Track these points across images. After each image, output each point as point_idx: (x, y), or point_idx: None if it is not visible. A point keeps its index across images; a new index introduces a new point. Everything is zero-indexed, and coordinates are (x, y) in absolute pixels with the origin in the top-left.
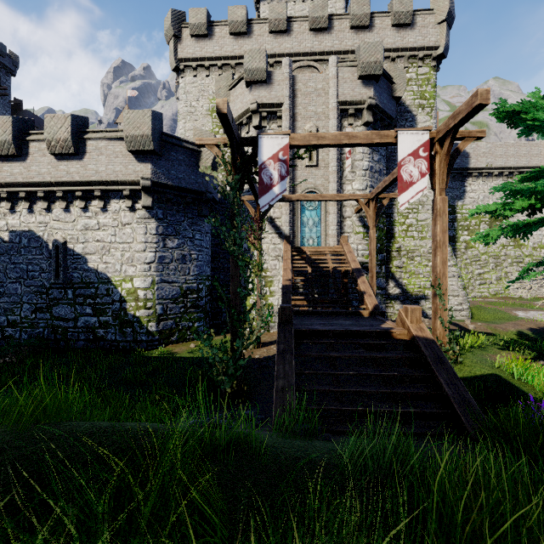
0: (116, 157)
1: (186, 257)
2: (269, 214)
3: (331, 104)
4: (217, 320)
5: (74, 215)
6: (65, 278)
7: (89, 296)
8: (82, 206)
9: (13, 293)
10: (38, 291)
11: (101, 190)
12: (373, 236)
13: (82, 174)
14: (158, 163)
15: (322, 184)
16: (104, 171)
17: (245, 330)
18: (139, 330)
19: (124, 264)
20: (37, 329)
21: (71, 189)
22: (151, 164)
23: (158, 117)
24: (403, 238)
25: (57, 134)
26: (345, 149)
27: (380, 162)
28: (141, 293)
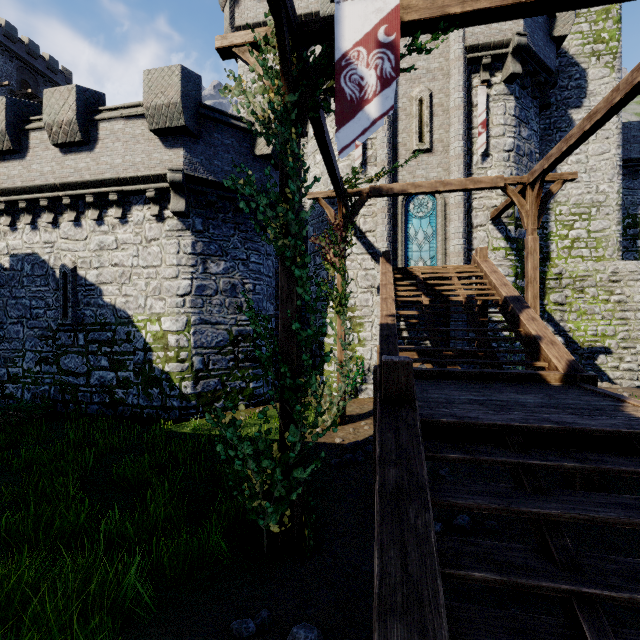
0: (136, 143)
1: (237, 287)
2: (358, 226)
3: (453, 52)
4: None
5: (86, 230)
6: (74, 317)
7: (105, 342)
8: (94, 217)
9: (14, 338)
10: (43, 334)
11: (118, 193)
12: (533, 246)
13: (94, 171)
14: (194, 149)
15: (439, 176)
16: (120, 164)
17: (307, 408)
18: (169, 391)
19: (149, 297)
20: (42, 386)
21: (80, 194)
22: (184, 149)
23: (193, 79)
24: (564, 259)
25: (59, 115)
26: (475, 120)
27: (530, 141)
28: (172, 339)
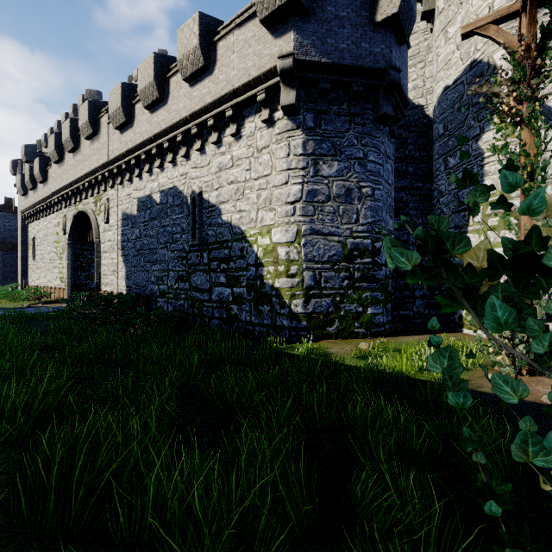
0: (248, 48)
1: (352, 192)
2: None
3: None
4: (404, 310)
5: (209, 156)
6: (200, 238)
7: (223, 259)
8: (214, 140)
9: (162, 260)
10: (180, 256)
11: (233, 108)
12: None
13: (213, 93)
14: (305, 29)
15: None
16: (234, 76)
17: None
18: (279, 309)
19: (260, 210)
20: (179, 301)
21: (204, 119)
22: (294, 32)
23: None
24: None
25: (186, 47)
26: None
27: None
28: (281, 251)
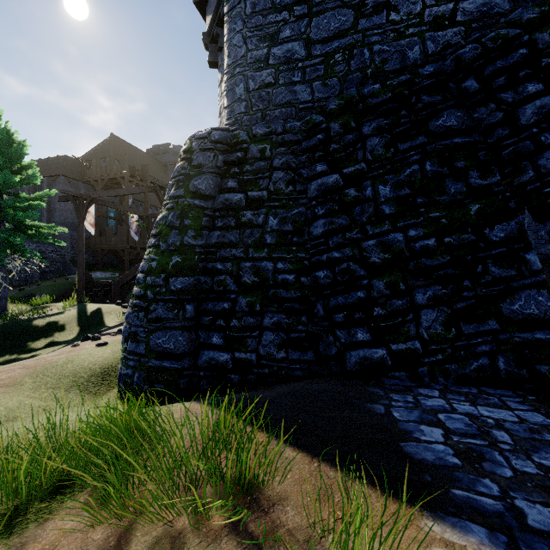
0: None
1: None
2: None
3: None
4: None
5: None
6: None
7: None
8: None
9: None
10: None
11: None
12: None
13: None
14: None
15: None
16: None
17: None
18: None
19: None
20: None
21: None
22: None
23: None
24: None
25: None
26: None
27: None
28: None
